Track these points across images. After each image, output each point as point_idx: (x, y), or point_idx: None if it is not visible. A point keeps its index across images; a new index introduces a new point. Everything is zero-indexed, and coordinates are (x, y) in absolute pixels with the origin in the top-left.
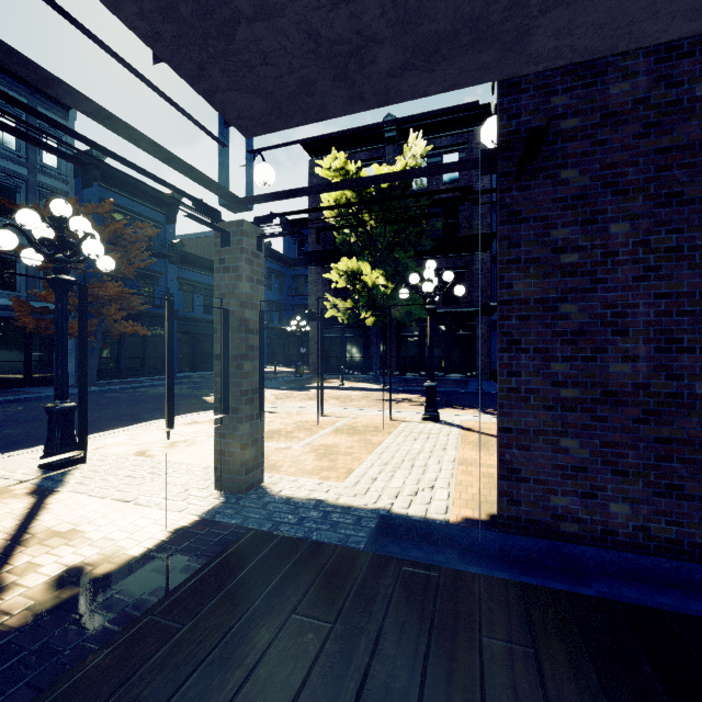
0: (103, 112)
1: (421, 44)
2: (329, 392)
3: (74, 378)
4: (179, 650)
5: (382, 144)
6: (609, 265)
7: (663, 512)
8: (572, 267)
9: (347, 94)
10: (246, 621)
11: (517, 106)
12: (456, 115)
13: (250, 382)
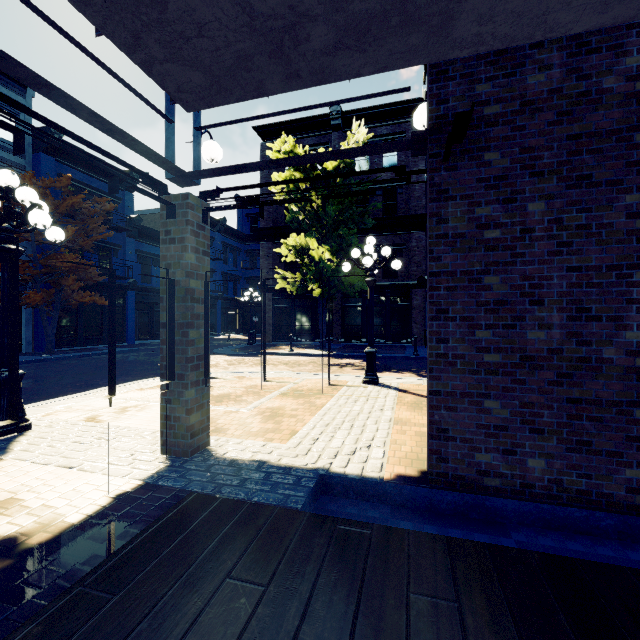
0: (38, 79)
1: (353, 23)
2: (279, 357)
3: (31, 346)
4: (106, 623)
5: (328, 130)
6: (527, 241)
7: (574, 466)
8: (494, 242)
9: (283, 71)
10: (179, 588)
11: (445, 93)
12: (395, 107)
13: (196, 349)
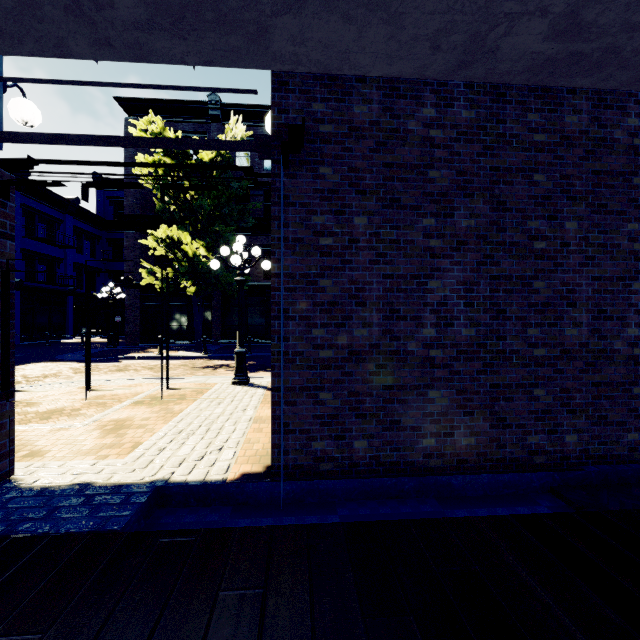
0: None
1: (163, 4)
2: (144, 362)
3: None
4: None
5: (206, 119)
6: (354, 250)
7: (388, 442)
8: (328, 248)
9: (90, 35)
10: None
11: (286, 103)
12: None
13: None
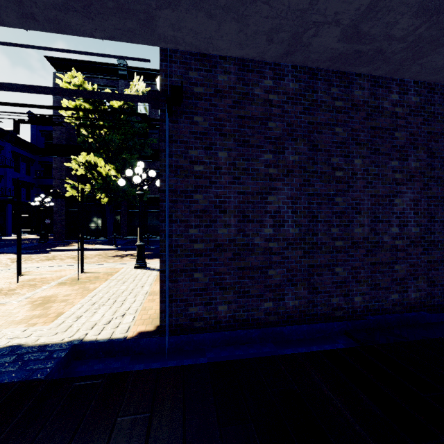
0: None
1: None
2: (68, 253)
3: None
4: None
5: (116, 77)
6: (218, 174)
7: (241, 306)
8: (200, 173)
9: (18, 10)
10: None
11: (170, 70)
12: None
13: None
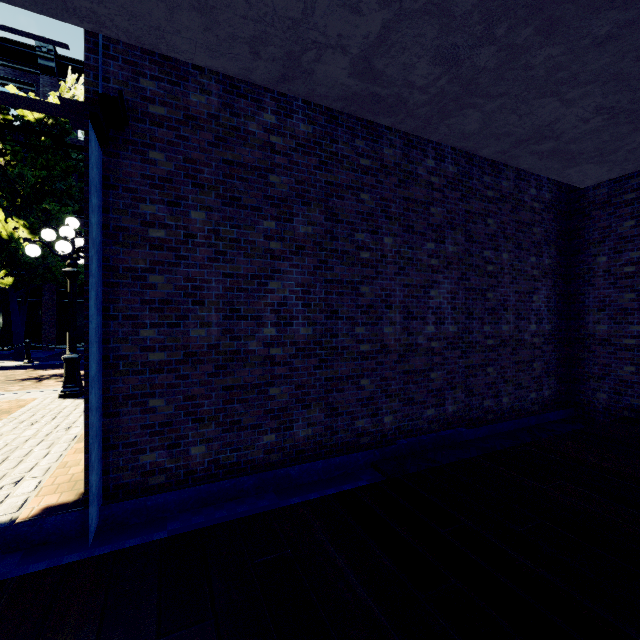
0: None
1: None
2: None
3: None
4: None
5: (34, 69)
6: (190, 245)
7: (228, 444)
8: (159, 241)
9: None
10: None
11: (105, 69)
12: None
13: None
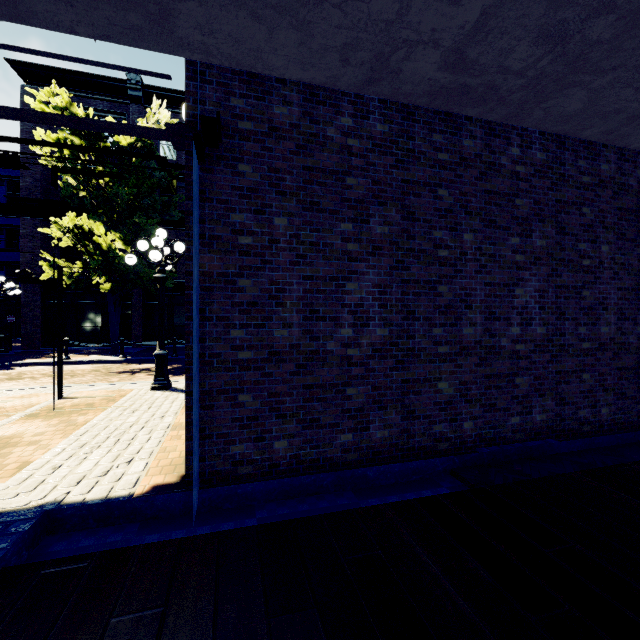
0: None
1: None
2: (45, 368)
3: None
4: None
5: (125, 100)
6: (274, 250)
7: (308, 441)
8: (247, 247)
9: None
10: None
11: (202, 94)
12: None
13: None
